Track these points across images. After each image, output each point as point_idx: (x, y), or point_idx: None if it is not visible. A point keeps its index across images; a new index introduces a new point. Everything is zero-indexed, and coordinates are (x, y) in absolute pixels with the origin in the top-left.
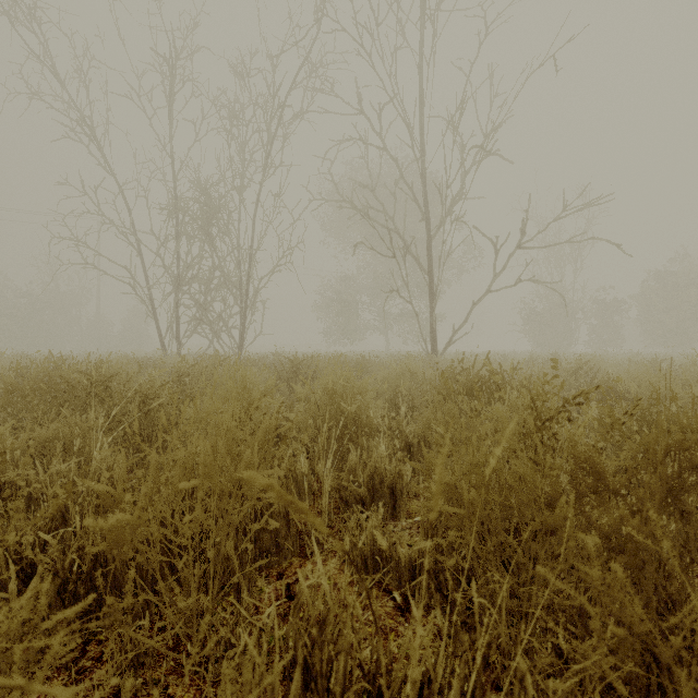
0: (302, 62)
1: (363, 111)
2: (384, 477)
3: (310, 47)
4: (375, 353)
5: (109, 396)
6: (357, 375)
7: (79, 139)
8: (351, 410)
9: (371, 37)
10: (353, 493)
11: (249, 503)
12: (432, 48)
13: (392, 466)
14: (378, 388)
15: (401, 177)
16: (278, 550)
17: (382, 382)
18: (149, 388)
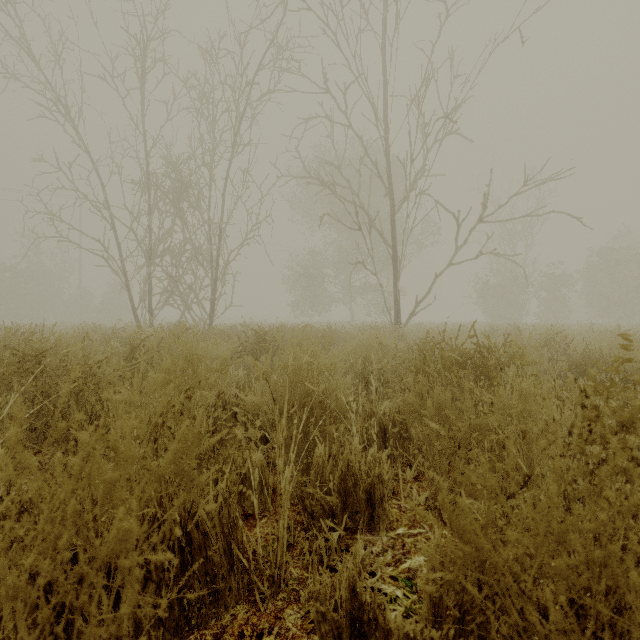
0: (270, 43)
1: (329, 90)
2: (359, 478)
3: (278, 28)
4: (340, 324)
5: (42, 373)
6: (323, 346)
7: (54, 116)
8: (318, 391)
9: (337, 17)
10: (321, 502)
11: (124, 607)
12: (396, 28)
13: (367, 461)
14: (346, 360)
15: (366, 153)
16: (216, 598)
17: (349, 353)
18: (82, 365)
